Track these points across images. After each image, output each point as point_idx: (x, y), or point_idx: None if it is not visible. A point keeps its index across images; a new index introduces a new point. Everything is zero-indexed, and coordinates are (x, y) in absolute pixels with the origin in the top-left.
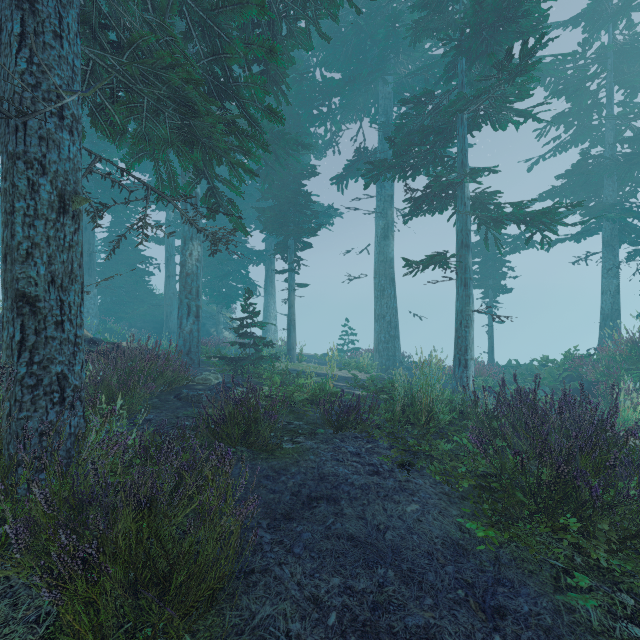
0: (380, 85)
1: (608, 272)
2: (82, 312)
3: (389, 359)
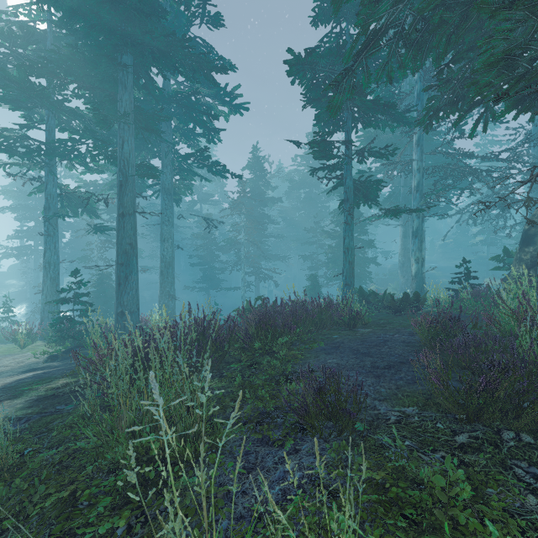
0: None
1: None
2: None
3: None
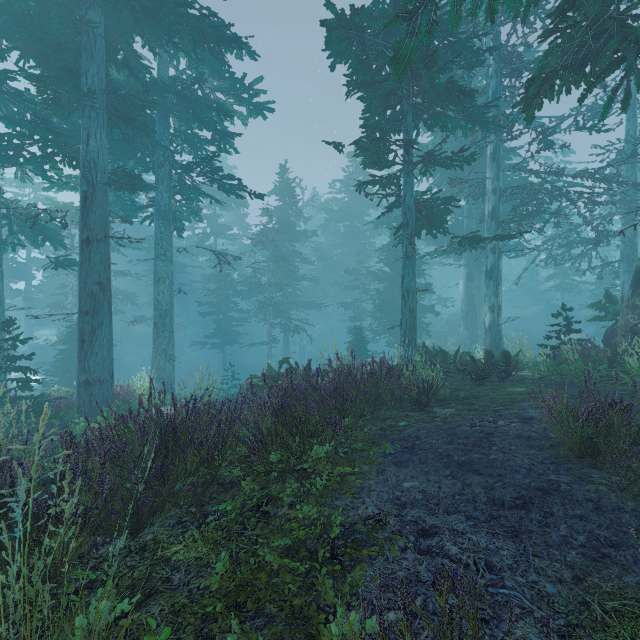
0: None
1: None
2: None
3: None
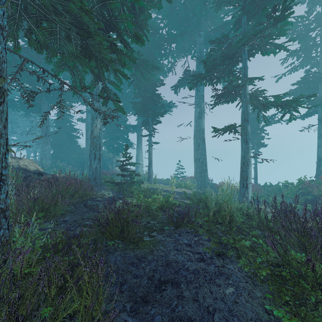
0: (197, 37)
1: (321, 135)
2: (7, 158)
3: (202, 182)
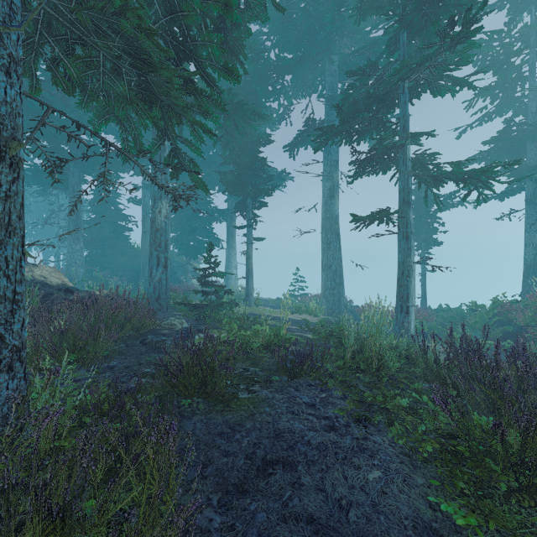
0: (327, 64)
1: (531, 227)
2: (23, 267)
3: (335, 303)
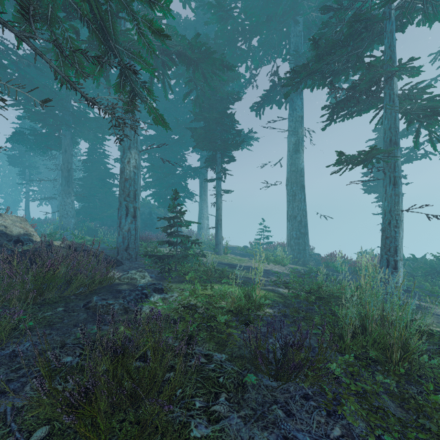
0: (292, 26)
1: None
2: None
3: (300, 252)
